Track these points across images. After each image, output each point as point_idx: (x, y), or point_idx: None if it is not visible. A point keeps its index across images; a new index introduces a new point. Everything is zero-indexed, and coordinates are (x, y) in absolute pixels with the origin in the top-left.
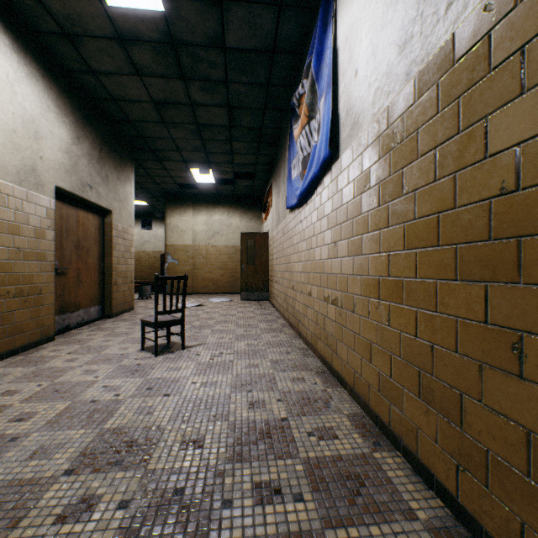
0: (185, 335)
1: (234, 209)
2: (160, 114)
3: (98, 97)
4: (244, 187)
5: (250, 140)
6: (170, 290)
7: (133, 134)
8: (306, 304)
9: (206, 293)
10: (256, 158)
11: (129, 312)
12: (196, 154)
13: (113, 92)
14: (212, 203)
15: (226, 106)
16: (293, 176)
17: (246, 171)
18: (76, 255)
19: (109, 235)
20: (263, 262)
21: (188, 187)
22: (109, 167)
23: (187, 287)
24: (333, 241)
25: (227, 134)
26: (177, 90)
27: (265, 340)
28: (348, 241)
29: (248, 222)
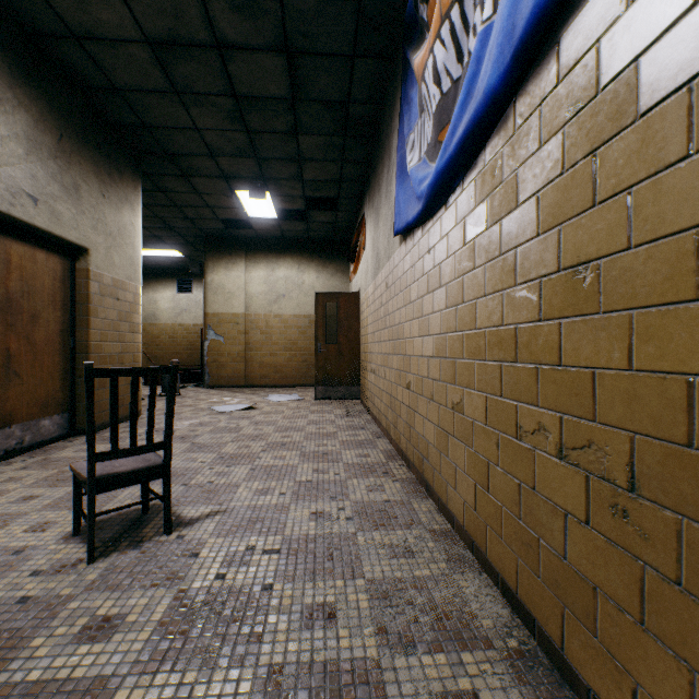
0: (194, 483)
1: (307, 260)
2: (167, 73)
3: (45, 30)
4: (322, 224)
5: (329, 132)
6: (212, 381)
7: (130, 122)
8: (446, 429)
9: (266, 386)
10: (340, 169)
11: (128, 421)
12: (241, 162)
13: (67, 16)
14: (274, 252)
15: (282, 49)
16: (411, 162)
17: (324, 196)
18: (3, 323)
19: (84, 292)
20: (351, 339)
21: (239, 228)
22: (82, 172)
23: (238, 377)
24: (569, 263)
25: (289, 119)
26: (187, 8)
27: (354, 499)
28: (697, 237)
29: (328, 279)
